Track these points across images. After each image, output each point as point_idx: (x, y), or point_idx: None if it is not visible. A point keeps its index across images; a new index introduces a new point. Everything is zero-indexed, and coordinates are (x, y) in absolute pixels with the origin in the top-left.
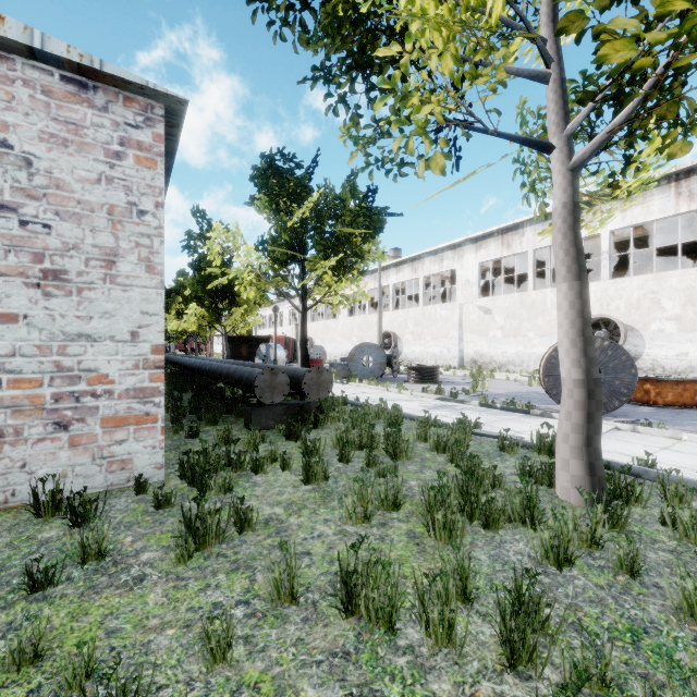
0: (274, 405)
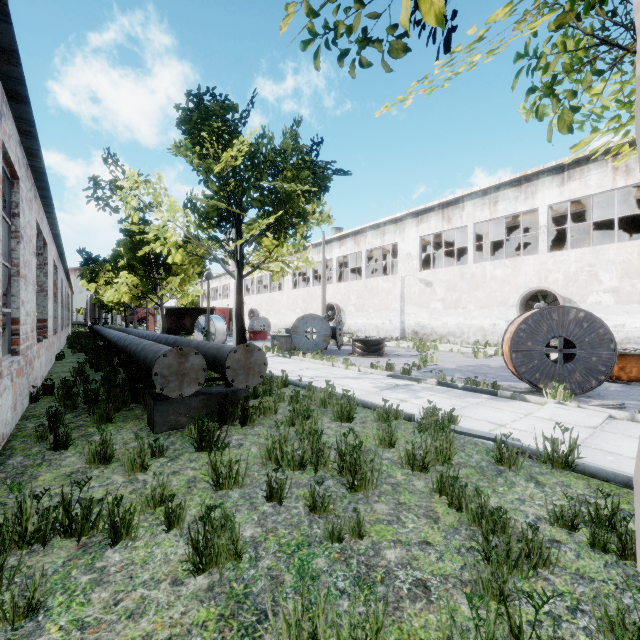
0: (188, 396)
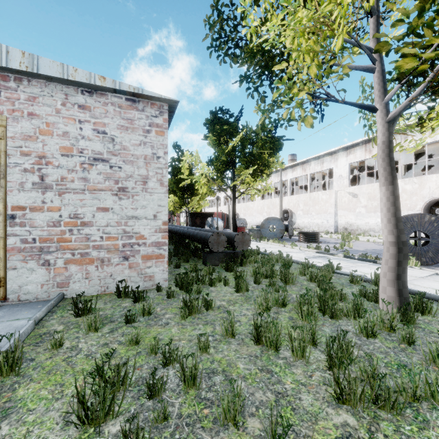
0: (219, 253)
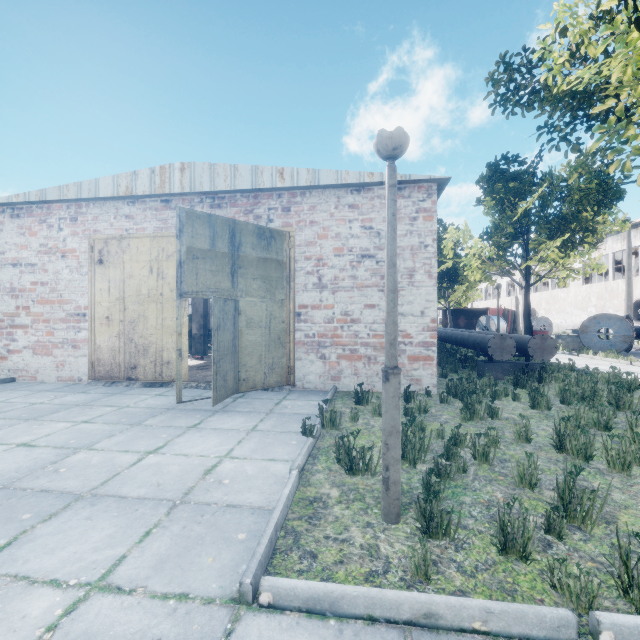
0: (502, 362)
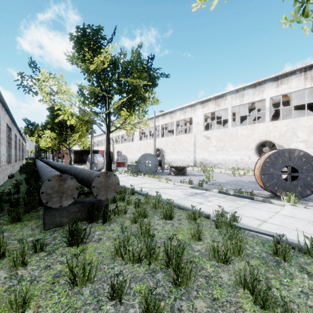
0: (68, 205)
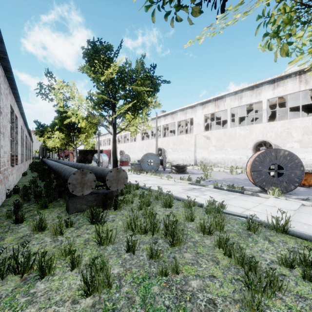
0: (87, 194)
